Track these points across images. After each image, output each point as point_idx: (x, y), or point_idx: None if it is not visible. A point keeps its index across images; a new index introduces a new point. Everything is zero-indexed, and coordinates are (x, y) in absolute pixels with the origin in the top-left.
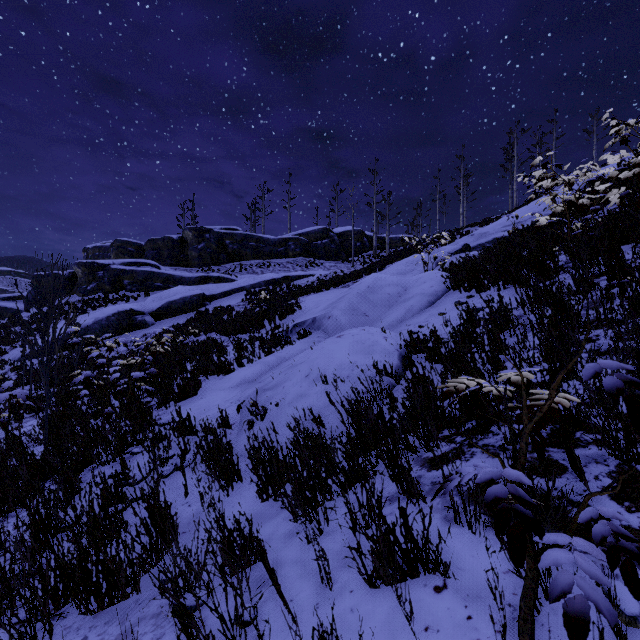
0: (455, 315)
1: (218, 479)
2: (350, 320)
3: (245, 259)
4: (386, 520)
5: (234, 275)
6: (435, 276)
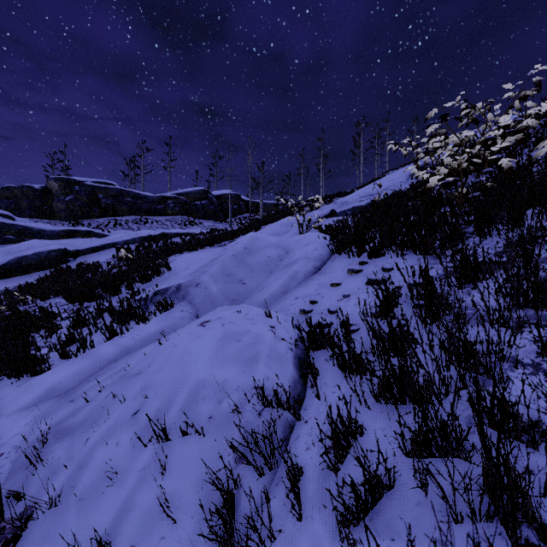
0: (353, 287)
1: None
2: (223, 289)
3: (121, 214)
4: None
5: (106, 230)
6: (318, 238)
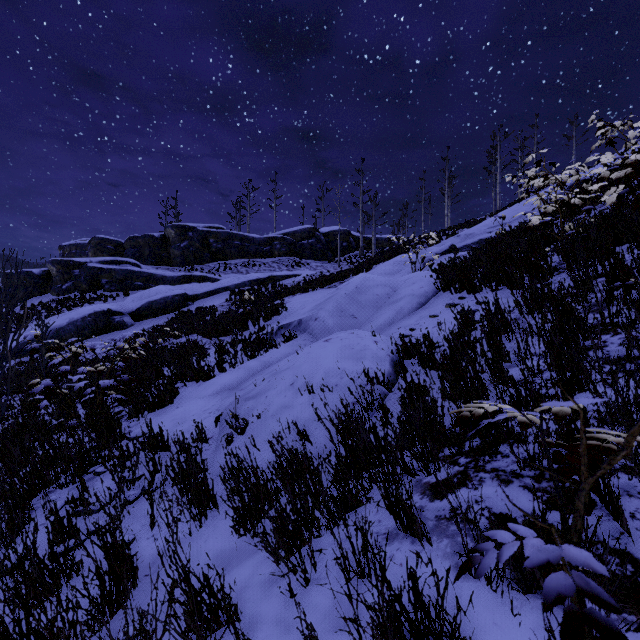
0: (447, 317)
1: (189, 509)
2: (338, 322)
3: (230, 258)
4: (390, 584)
5: (218, 274)
6: (425, 277)
